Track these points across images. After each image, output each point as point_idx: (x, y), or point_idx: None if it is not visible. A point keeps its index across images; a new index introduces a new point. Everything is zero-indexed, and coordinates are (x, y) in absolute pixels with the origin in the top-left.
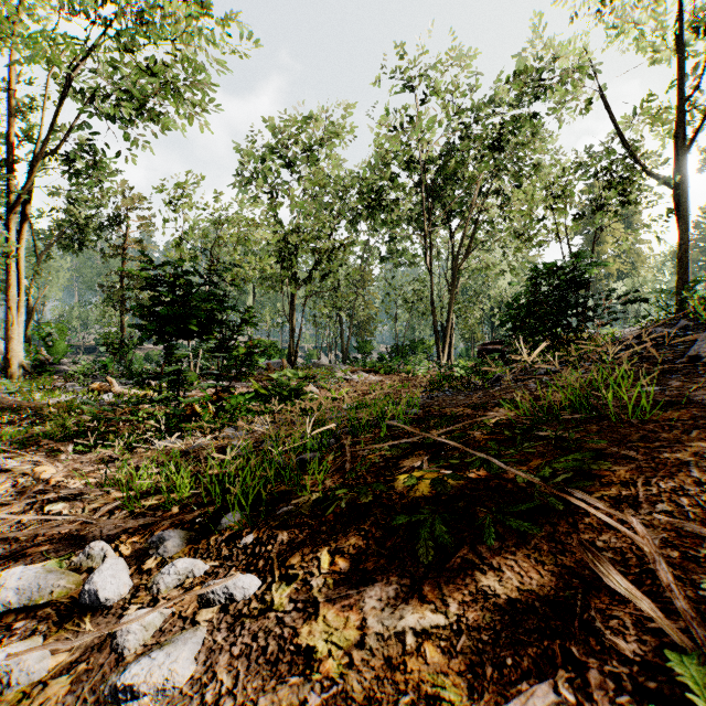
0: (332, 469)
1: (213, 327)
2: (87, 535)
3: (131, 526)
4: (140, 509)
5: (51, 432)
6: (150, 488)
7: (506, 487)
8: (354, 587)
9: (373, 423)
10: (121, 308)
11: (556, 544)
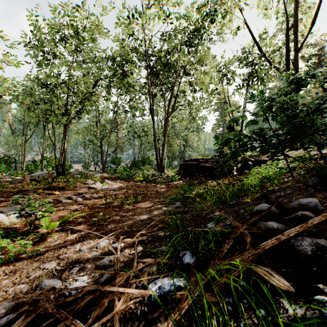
0: None
1: None
2: None
3: None
4: None
5: None
6: None
7: None
8: None
9: None
10: None
11: None
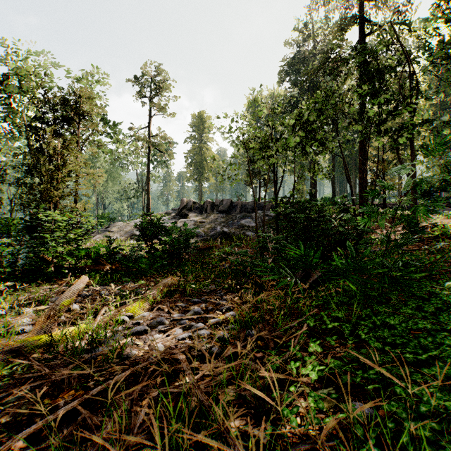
0: None
1: None
2: None
3: None
4: None
5: None
6: None
7: None
8: None
9: None
10: None
11: None
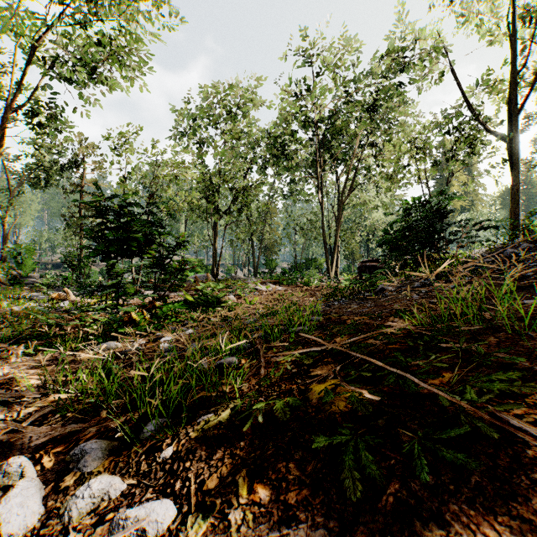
0: (248, 374)
1: (150, 247)
2: (17, 442)
3: (59, 433)
4: (72, 412)
5: (9, 336)
6: (85, 390)
7: (425, 404)
8: (276, 527)
9: (282, 328)
10: (80, 233)
11: (501, 483)
